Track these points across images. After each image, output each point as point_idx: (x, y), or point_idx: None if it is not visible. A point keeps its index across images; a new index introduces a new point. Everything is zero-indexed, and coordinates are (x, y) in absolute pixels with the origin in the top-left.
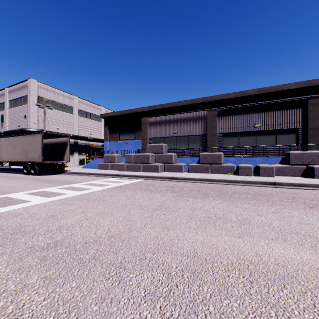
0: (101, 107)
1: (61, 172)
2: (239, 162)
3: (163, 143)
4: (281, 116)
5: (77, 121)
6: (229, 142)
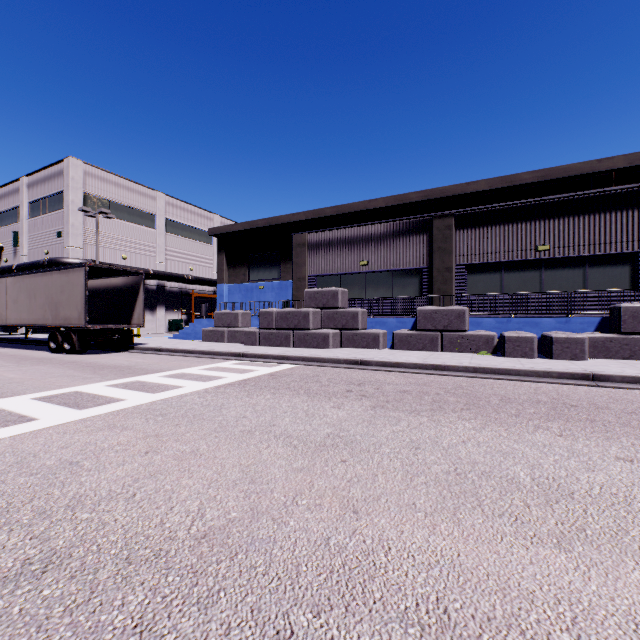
0: (212, 214)
1: (126, 347)
2: (503, 327)
3: (339, 286)
4: (598, 227)
5: (163, 243)
6: (479, 285)
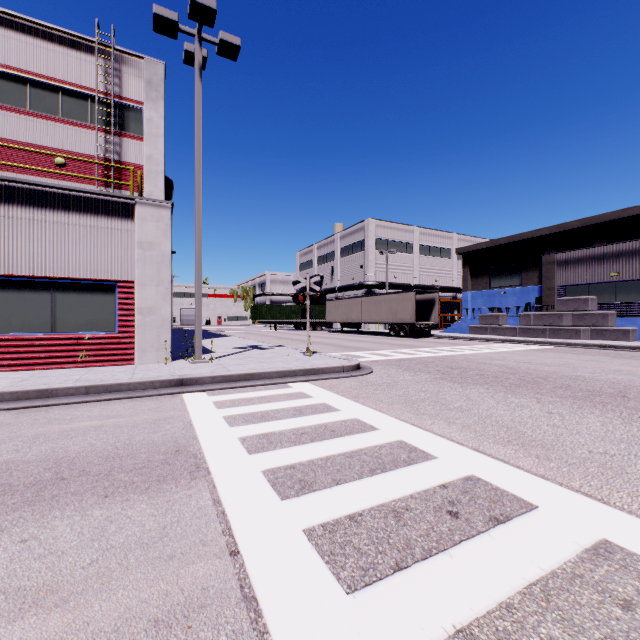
0: (450, 234)
1: (427, 335)
2: None
3: (587, 293)
4: None
5: (418, 263)
6: None
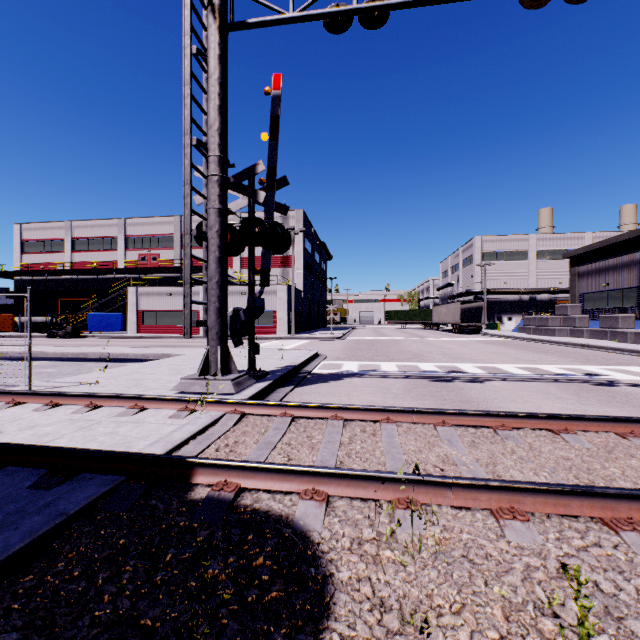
0: (583, 234)
1: (478, 333)
2: None
3: (594, 300)
4: None
5: (534, 268)
6: None
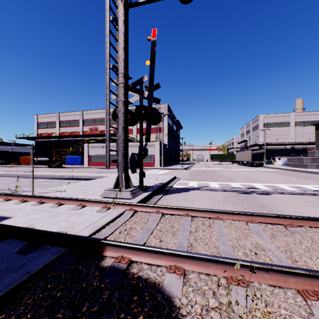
0: None
1: (261, 166)
2: None
3: None
4: None
5: (293, 131)
6: None
